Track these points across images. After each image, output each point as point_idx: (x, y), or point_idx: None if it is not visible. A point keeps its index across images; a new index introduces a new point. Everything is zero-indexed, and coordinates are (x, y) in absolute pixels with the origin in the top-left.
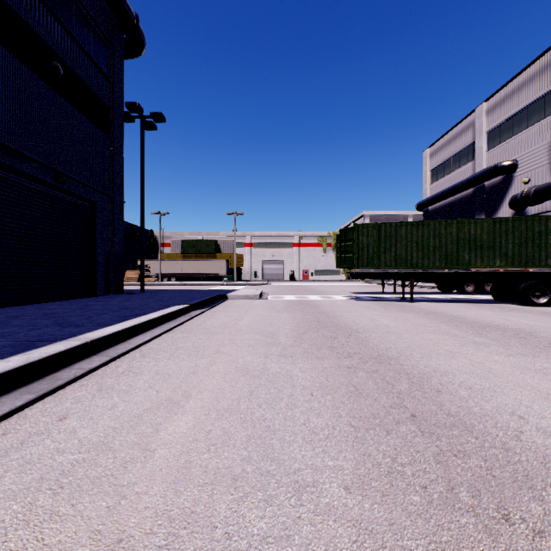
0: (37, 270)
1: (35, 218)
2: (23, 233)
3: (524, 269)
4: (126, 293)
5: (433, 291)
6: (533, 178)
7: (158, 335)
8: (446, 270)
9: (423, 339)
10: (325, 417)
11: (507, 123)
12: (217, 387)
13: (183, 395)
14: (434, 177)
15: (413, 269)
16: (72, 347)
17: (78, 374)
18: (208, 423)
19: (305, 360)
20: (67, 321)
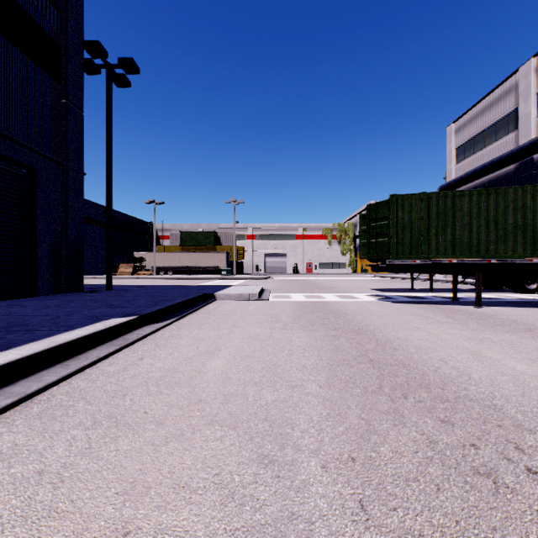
0: None
1: None
2: None
3: None
4: (89, 290)
5: (471, 287)
6: None
7: None
8: (535, 260)
9: None
10: None
11: None
12: None
13: None
14: (460, 156)
15: (482, 259)
16: None
17: None
18: None
19: None
20: None
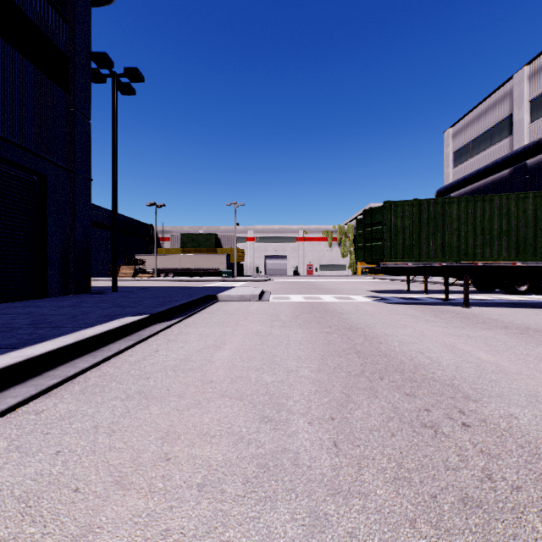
0: None
1: None
2: None
3: None
4: (95, 292)
5: None
6: None
7: (4, 411)
8: (518, 263)
9: None
10: None
11: None
12: None
13: None
14: (457, 160)
15: (469, 262)
16: None
17: None
18: None
19: None
20: None
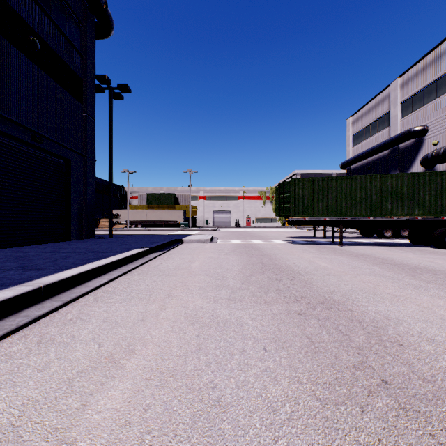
0: (17, 218)
1: (15, 172)
2: (4, 186)
3: (440, 216)
4: (97, 237)
5: (356, 236)
6: (441, 140)
7: (116, 277)
8: (371, 218)
9: (362, 282)
10: (283, 384)
11: (418, 95)
12: (164, 339)
13: (126, 350)
14: (355, 141)
15: (342, 217)
16: (22, 293)
17: (22, 324)
18: (148, 392)
19: (254, 305)
20: (33, 264)
